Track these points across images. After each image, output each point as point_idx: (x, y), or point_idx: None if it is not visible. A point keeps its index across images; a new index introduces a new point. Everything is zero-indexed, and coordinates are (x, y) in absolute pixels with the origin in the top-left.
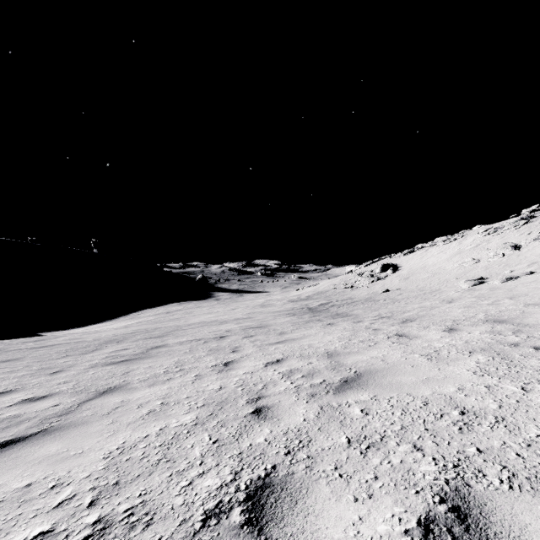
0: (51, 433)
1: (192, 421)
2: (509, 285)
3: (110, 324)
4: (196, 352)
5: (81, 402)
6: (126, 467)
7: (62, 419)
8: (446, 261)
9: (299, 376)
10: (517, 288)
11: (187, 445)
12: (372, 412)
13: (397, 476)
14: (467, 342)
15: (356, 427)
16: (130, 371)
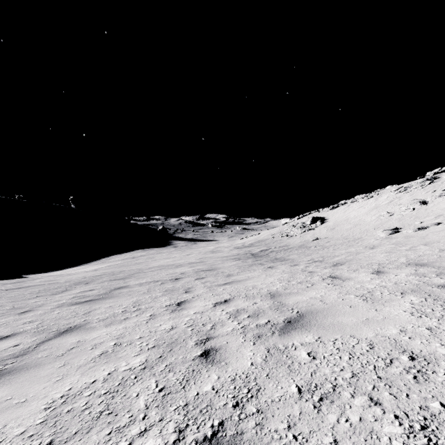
0: (2, 376)
1: (141, 364)
2: (421, 234)
3: (84, 267)
4: (153, 292)
5: (40, 342)
6: (66, 420)
7: (17, 361)
8: (365, 214)
9: (246, 316)
10: (428, 236)
11: (132, 394)
12: (319, 355)
13: (360, 440)
14: (396, 284)
15: (305, 373)
16: (92, 311)
